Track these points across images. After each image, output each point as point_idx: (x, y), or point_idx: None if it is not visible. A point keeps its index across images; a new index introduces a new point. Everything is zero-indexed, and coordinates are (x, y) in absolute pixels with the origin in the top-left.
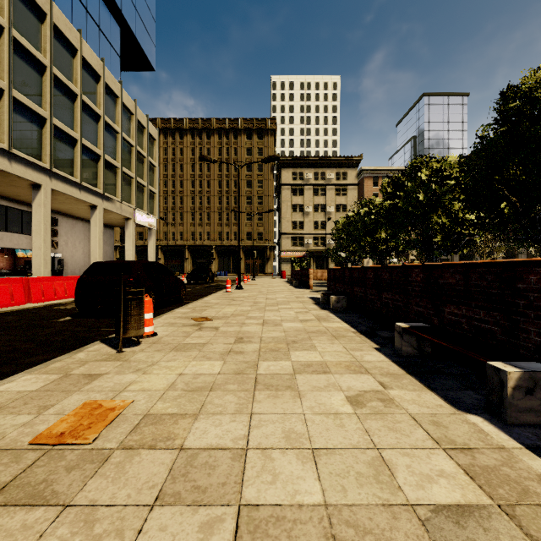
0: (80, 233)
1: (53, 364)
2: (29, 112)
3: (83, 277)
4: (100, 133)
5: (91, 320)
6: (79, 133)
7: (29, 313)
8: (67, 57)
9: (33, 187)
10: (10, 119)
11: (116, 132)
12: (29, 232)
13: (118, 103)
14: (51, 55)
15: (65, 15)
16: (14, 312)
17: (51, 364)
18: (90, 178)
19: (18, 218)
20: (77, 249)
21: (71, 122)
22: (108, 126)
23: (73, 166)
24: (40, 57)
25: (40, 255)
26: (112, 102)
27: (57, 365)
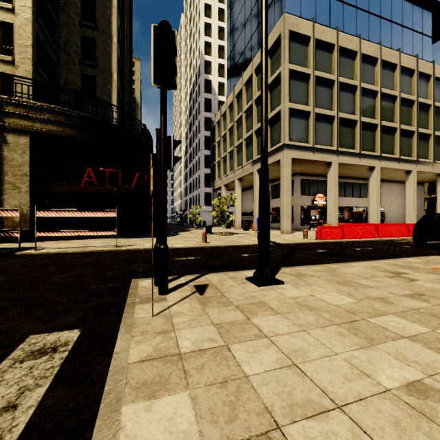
0: (395, 192)
1: (419, 258)
2: (368, 125)
3: (418, 223)
4: (413, 114)
5: (424, 248)
6: (397, 122)
7: (382, 242)
8: (389, 75)
9: (369, 169)
10: (360, 135)
11: (427, 105)
12: (363, 196)
13: (430, 80)
14: (380, 82)
15: (386, 44)
16: (374, 241)
17: (418, 258)
18: (406, 151)
19: (358, 188)
20: (393, 204)
21: (392, 117)
22: (420, 104)
23: (394, 147)
24: (374, 88)
25: (374, 210)
26: (423, 83)
27: (421, 258)
